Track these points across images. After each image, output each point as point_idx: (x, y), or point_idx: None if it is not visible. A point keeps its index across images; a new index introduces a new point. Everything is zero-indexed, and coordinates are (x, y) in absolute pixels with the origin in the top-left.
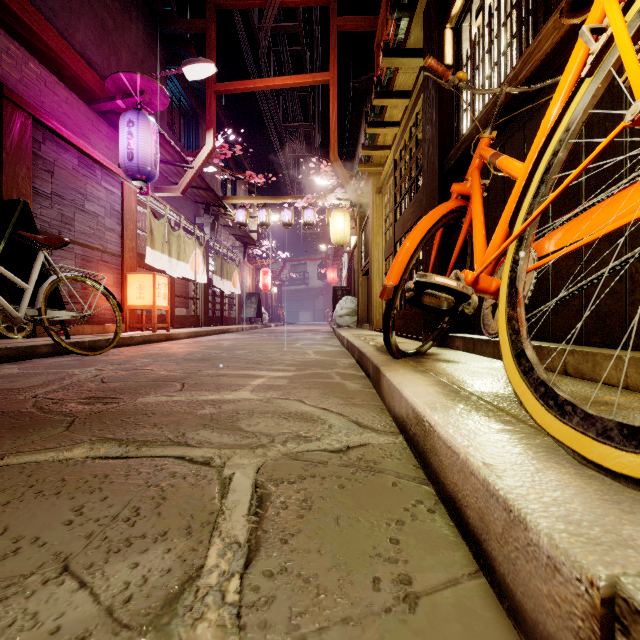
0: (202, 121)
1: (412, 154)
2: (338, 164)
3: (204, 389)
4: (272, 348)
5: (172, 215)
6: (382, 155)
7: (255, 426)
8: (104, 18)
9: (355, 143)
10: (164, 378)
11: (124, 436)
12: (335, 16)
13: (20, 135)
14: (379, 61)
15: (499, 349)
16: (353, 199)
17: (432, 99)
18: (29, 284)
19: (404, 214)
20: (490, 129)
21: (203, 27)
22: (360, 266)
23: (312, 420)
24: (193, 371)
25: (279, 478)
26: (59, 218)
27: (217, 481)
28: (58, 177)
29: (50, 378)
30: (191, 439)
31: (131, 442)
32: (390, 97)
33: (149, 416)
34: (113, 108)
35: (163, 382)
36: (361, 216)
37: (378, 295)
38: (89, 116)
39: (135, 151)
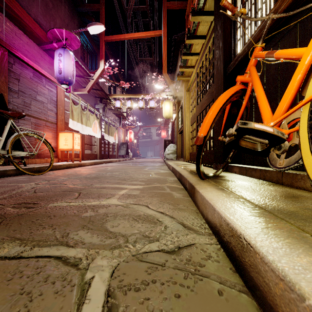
0: (98, 56)
1: (206, 68)
2: (167, 77)
3: (90, 197)
4: (133, 171)
5: (83, 103)
6: (190, 71)
7: (116, 227)
8: (47, 2)
9: (175, 67)
10: (70, 189)
11: (27, 236)
12: (165, 1)
13: (1, 59)
14: (188, 24)
15: (264, 174)
16: (174, 94)
17: (219, 35)
18: (2, 137)
19: (202, 100)
20: (261, 41)
21: (98, 8)
22: (178, 129)
23: (153, 222)
24: (88, 185)
25: (127, 283)
26: (22, 103)
27: (78, 287)
28: (22, 82)
29: (6, 189)
30: (71, 239)
31: (29, 242)
32: (195, 38)
33: (51, 218)
34: (51, 47)
35: (68, 192)
36: (178, 103)
37: (187, 143)
38: (39, 51)
39: (62, 69)
